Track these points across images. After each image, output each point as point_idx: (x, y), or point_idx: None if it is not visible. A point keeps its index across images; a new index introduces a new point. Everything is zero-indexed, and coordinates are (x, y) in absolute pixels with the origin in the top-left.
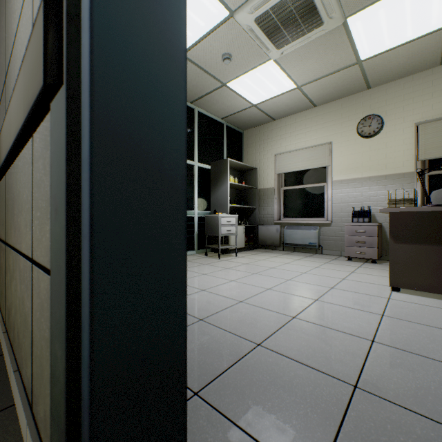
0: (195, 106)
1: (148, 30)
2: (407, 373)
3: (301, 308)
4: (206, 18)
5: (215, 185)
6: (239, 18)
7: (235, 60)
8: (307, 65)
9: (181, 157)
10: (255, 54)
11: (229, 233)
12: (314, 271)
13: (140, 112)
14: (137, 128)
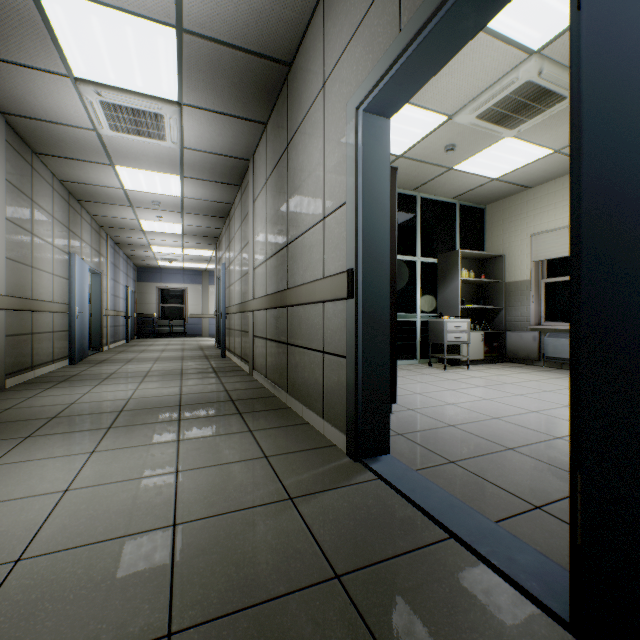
0: (417, 193)
1: (376, 275)
2: (562, 452)
3: (509, 414)
4: (422, 127)
5: (443, 282)
6: (458, 120)
7: (460, 147)
8: (561, 130)
9: (388, 314)
10: (485, 138)
11: (458, 340)
12: (564, 390)
13: (374, 303)
14: (373, 308)
